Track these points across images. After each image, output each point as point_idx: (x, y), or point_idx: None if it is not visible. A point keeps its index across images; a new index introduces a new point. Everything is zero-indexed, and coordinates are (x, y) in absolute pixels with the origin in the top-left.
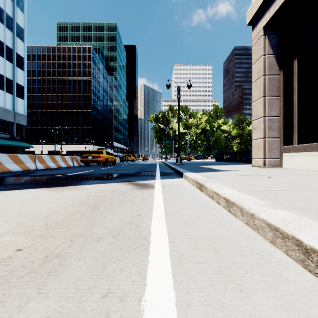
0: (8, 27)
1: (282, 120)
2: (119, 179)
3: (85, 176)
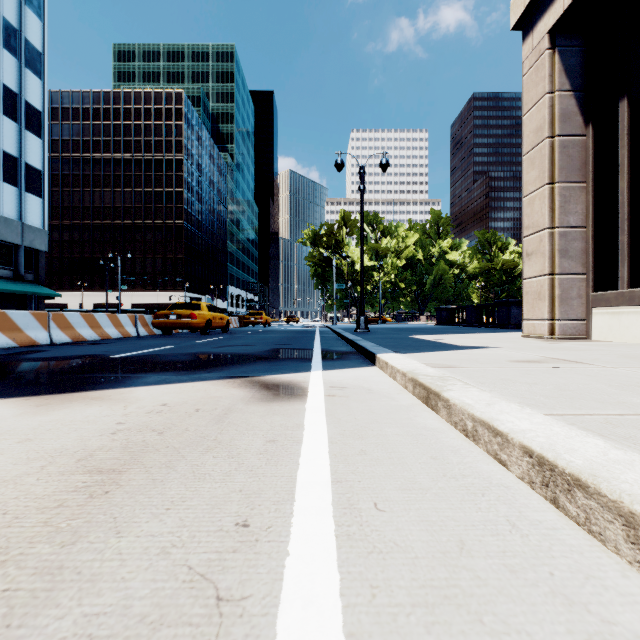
0: (9, 47)
1: (591, 236)
2: (225, 368)
3: (148, 361)
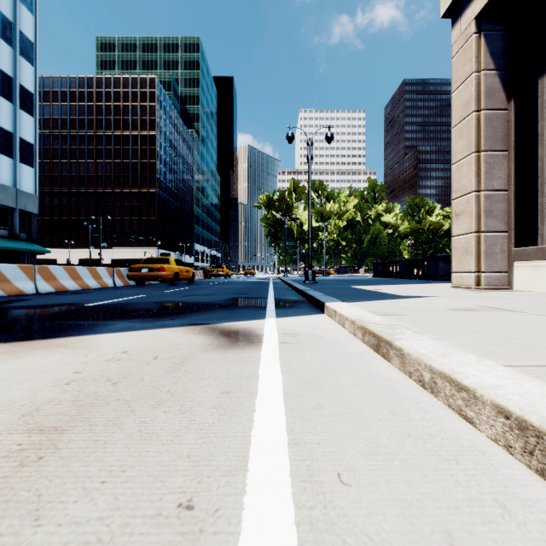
0: (5, 38)
1: (513, 198)
2: (188, 316)
3: (118, 309)
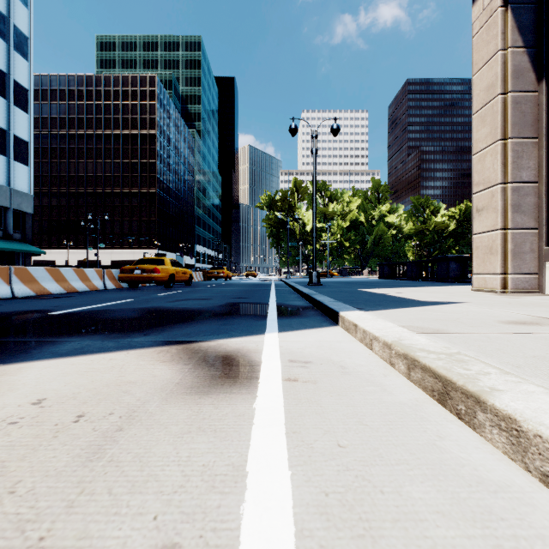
0: None
1: (544, 191)
2: (167, 329)
3: (88, 319)
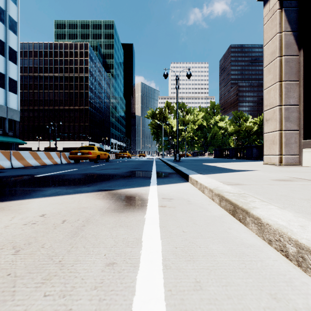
0: (0, 19)
1: (302, 110)
2: (99, 184)
3: (56, 179)
